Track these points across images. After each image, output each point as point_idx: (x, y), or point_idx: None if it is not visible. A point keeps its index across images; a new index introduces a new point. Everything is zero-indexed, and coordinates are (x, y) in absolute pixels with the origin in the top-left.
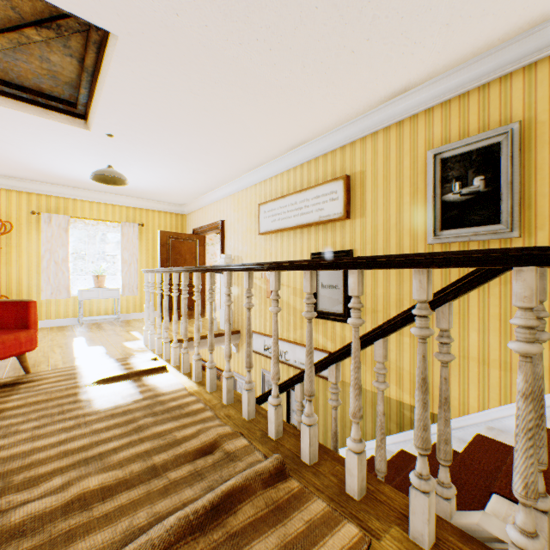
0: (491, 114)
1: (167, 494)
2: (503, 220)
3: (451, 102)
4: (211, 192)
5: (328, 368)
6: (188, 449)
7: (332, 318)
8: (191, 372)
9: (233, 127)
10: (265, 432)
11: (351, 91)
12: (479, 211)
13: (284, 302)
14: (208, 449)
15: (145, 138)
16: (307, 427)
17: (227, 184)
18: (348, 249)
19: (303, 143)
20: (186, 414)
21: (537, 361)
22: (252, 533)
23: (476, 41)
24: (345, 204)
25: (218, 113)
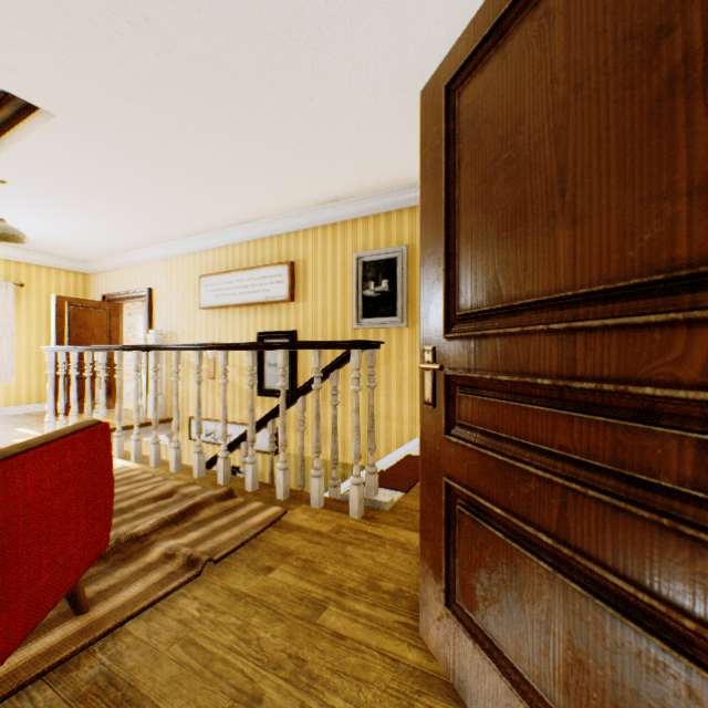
0: (392, 235)
1: (141, 518)
2: (398, 314)
3: (369, 219)
4: (134, 252)
5: (267, 424)
6: (150, 496)
7: (278, 395)
8: (127, 456)
9: (173, 199)
10: (216, 482)
11: (293, 193)
12: (386, 306)
13: (229, 383)
14: (167, 496)
15: (55, 191)
16: (250, 465)
17: (157, 246)
18: (293, 330)
19: (250, 221)
20: (137, 481)
21: (371, 398)
22: (212, 519)
23: (380, 183)
24: (290, 288)
25: (158, 185)
